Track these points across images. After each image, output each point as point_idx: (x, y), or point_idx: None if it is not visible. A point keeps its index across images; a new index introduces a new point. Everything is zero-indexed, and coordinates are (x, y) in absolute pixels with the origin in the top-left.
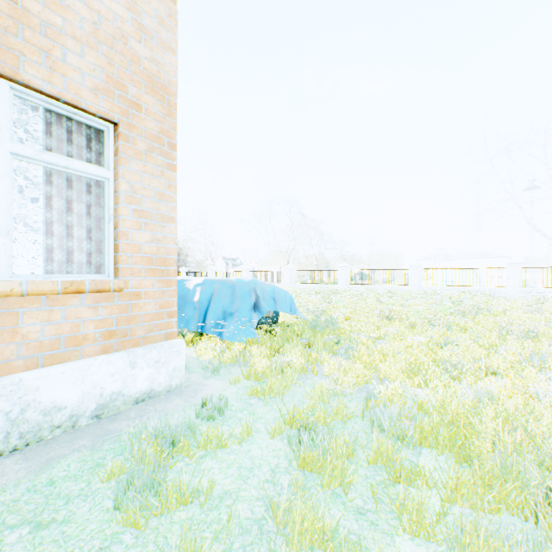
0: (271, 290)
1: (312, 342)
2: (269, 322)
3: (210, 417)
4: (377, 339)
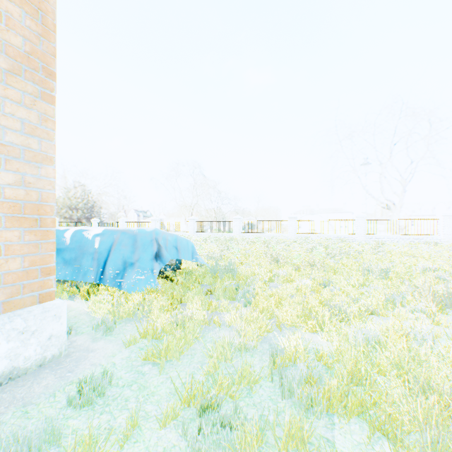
0: (173, 239)
1: (212, 289)
2: (172, 269)
3: (87, 404)
4: (269, 282)
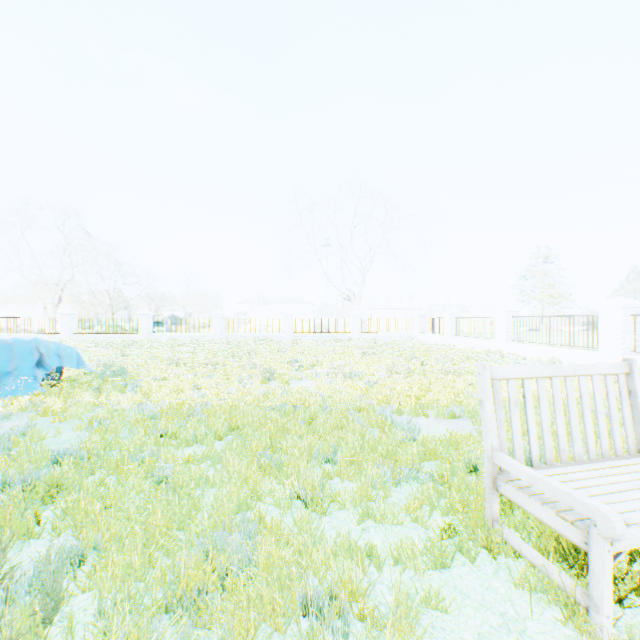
0: (56, 347)
1: (103, 388)
2: (53, 378)
3: (24, 434)
4: (162, 380)
